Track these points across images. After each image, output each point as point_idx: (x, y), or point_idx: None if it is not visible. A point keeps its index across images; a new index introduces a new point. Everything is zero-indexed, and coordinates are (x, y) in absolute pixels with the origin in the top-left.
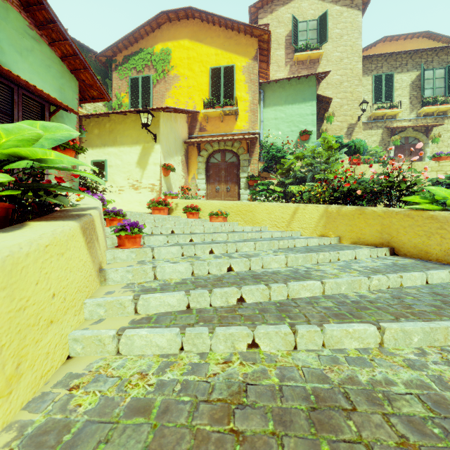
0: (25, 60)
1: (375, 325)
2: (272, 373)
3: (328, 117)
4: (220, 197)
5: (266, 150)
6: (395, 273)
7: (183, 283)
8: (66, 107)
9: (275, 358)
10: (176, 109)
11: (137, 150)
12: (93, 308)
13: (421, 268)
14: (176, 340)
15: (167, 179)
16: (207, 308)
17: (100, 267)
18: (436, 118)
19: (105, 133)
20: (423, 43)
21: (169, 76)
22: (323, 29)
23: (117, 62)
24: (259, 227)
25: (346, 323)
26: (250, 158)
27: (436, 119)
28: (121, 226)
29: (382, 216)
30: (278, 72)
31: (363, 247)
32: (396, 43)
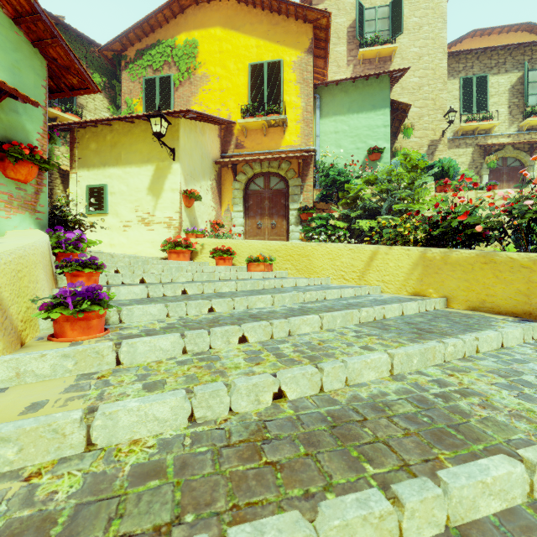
0: None
1: None
2: None
3: (405, 130)
4: (263, 236)
5: (324, 173)
6: None
7: (155, 470)
8: (14, 91)
9: None
10: (201, 114)
11: (148, 170)
12: None
13: None
14: None
15: (191, 211)
16: None
17: None
18: None
19: (106, 149)
20: (523, 38)
21: (196, 76)
22: (396, 17)
23: (127, 59)
24: (318, 279)
25: None
26: (303, 184)
27: None
28: (54, 295)
29: (528, 267)
30: (338, 73)
31: (498, 318)
32: (488, 38)
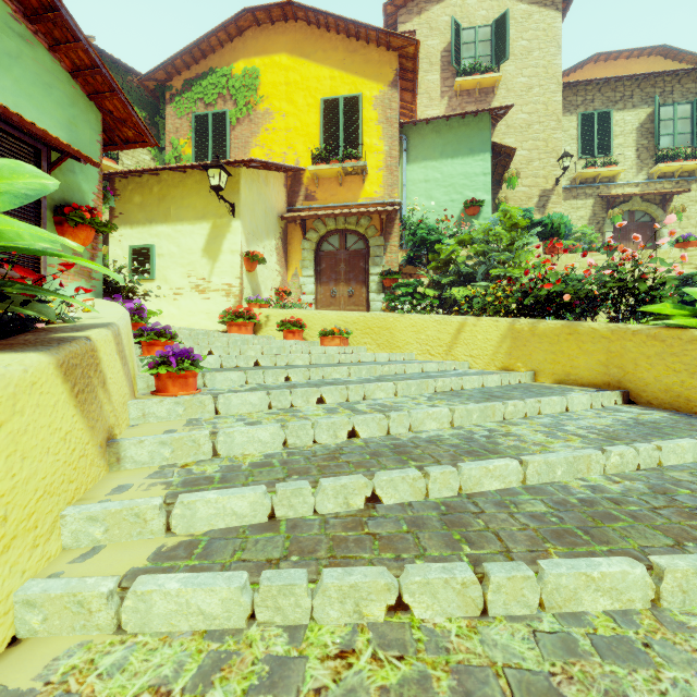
0: (6, 72)
1: (642, 562)
2: (442, 687)
3: (509, 179)
4: (338, 306)
5: (412, 230)
6: (647, 442)
7: (266, 464)
8: (77, 153)
9: (445, 640)
10: (266, 163)
11: (203, 229)
12: (81, 525)
13: (688, 431)
14: (241, 601)
15: (253, 277)
16: (309, 518)
17: (109, 436)
18: (679, 181)
19: (152, 203)
20: (657, 64)
21: (257, 112)
22: (500, 40)
23: (173, 90)
24: (400, 354)
25: (584, 558)
26: (386, 243)
27: (679, 184)
28: (160, 356)
29: (607, 337)
30: (430, 107)
31: (577, 389)
32: (615, 64)
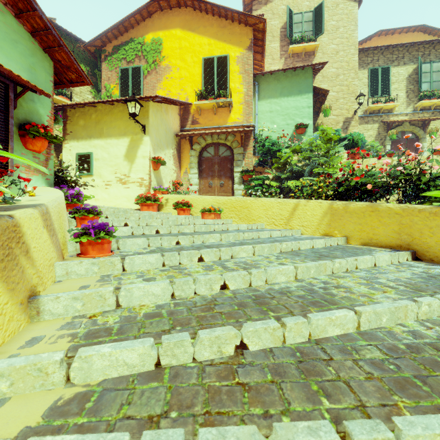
0: None
1: None
2: None
3: (324, 110)
4: (213, 193)
5: (261, 143)
6: None
7: (157, 314)
8: (34, 87)
9: None
10: (166, 98)
11: (125, 142)
12: None
13: None
14: None
15: (157, 173)
16: (189, 365)
17: (31, 294)
18: (434, 112)
19: (91, 125)
20: (419, 37)
21: (161, 66)
22: (318, 20)
23: (106, 53)
24: (255, 225)
25: (433, 414)
26: (245, 152)
27: (434, 114)
28: (82, 228)
29: (400, 213)
30: (273, 64)
31: (378, 249)
32: (392, 37)
